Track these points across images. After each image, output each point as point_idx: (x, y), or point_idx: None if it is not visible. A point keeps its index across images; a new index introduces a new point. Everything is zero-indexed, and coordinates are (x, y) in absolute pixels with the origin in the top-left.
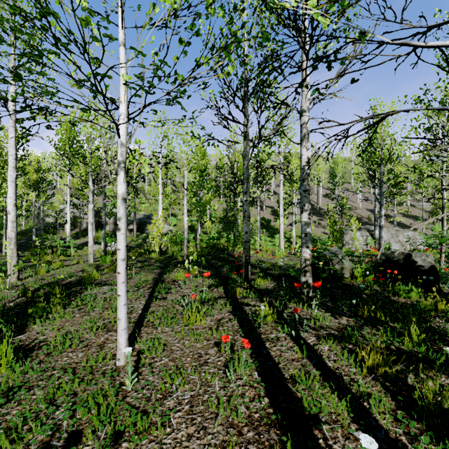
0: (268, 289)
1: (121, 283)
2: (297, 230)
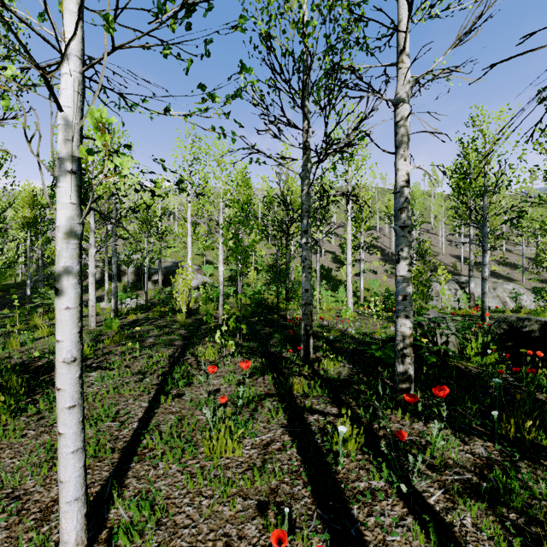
0: (341, 378)
1: (65, 408)
2: (364, 281)
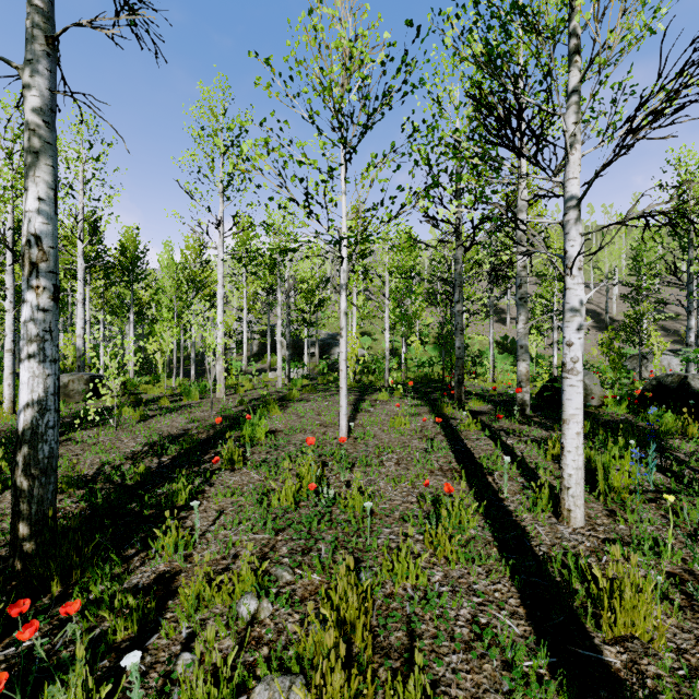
0: (482, 410)
1: (343, 378)
2: None
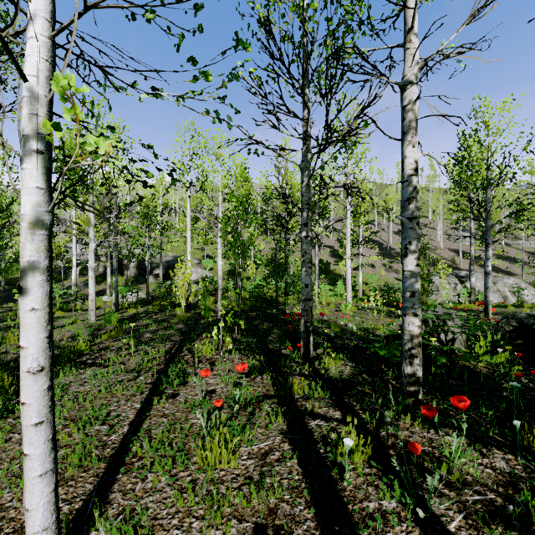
0: (343, 378)
1: (31, 424)
2: (362, 275)
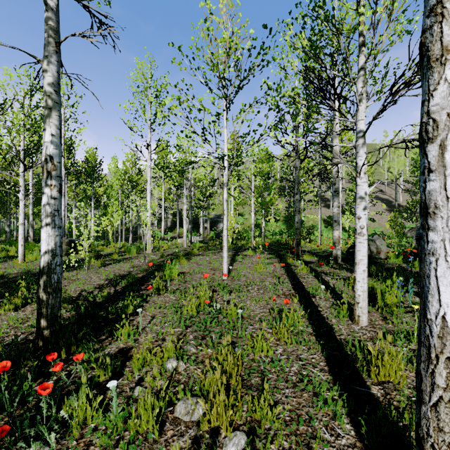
0: (311, 261)
1: (225, 240)
2: (368, 229)
